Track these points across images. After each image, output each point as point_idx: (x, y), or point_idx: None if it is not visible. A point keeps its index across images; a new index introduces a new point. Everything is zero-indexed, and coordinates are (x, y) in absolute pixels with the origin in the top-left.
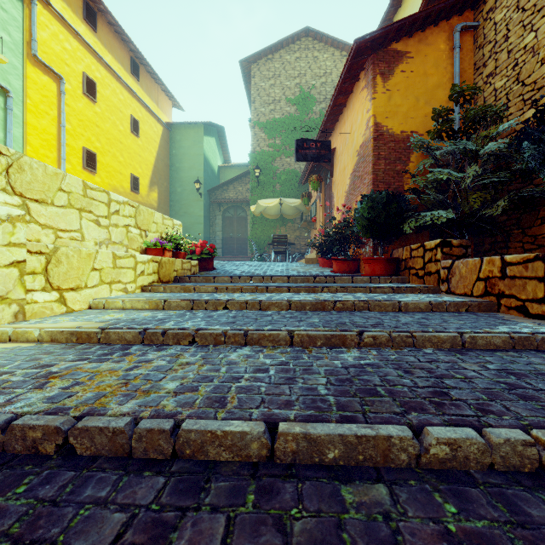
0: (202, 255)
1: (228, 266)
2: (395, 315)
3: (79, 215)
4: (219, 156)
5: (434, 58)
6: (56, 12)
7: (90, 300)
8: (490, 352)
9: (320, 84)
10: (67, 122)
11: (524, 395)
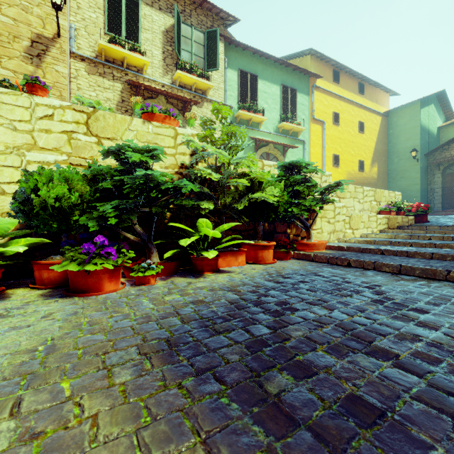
0: (417, 213)
1: (442, 219)
2: None
3: (353, 200)
4: (438, 117)
5: None
6: (321, 89)
7: (360, 234)
8: None
9: None
10: (325, 144)
11: None
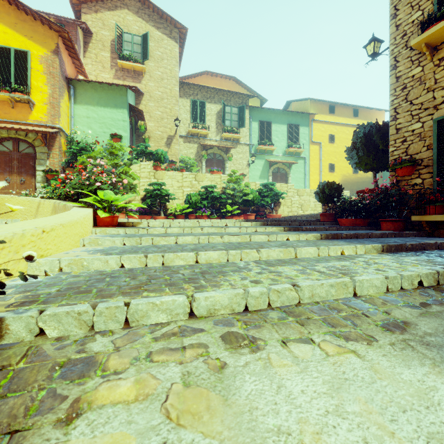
0: None
1: None
2: None
3: (309, 197)
4: None
5: None
6: (318, 121)
7: (309, 213)
8: None
9: None
10: (322, 157)
11: None
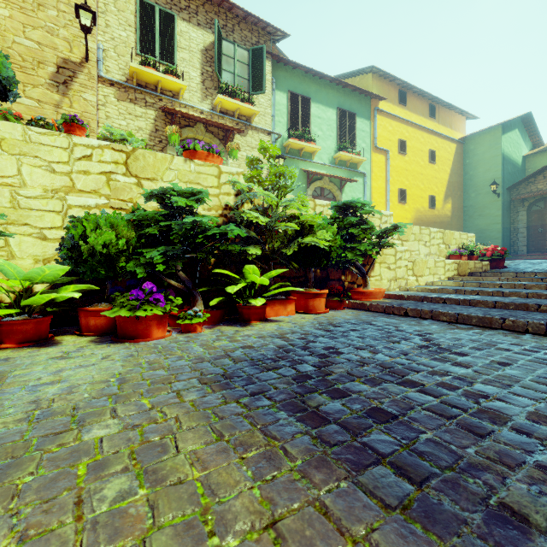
0: (492, 257)
1: (522, 265)
2: None
3: (418, 243)
4: (523, 144)
5: None
6: (385, 112)
7: (425, 281)
8: None
9: None
10: (390, 176)
11: None
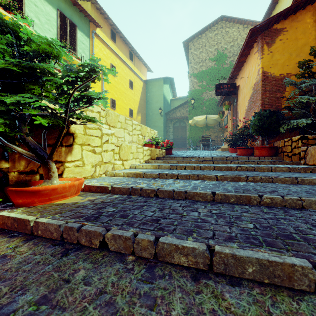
0: (167, 147)
1: (179, 153)
2: (268, 172)
3: (123, 131)
4: (170, 94)
5: (302, 28)
6: (101, 39)
7: (130, 165)
8: (310, 185)
9: (230, 47)
10: (105, 87)
11: (309, 193)
